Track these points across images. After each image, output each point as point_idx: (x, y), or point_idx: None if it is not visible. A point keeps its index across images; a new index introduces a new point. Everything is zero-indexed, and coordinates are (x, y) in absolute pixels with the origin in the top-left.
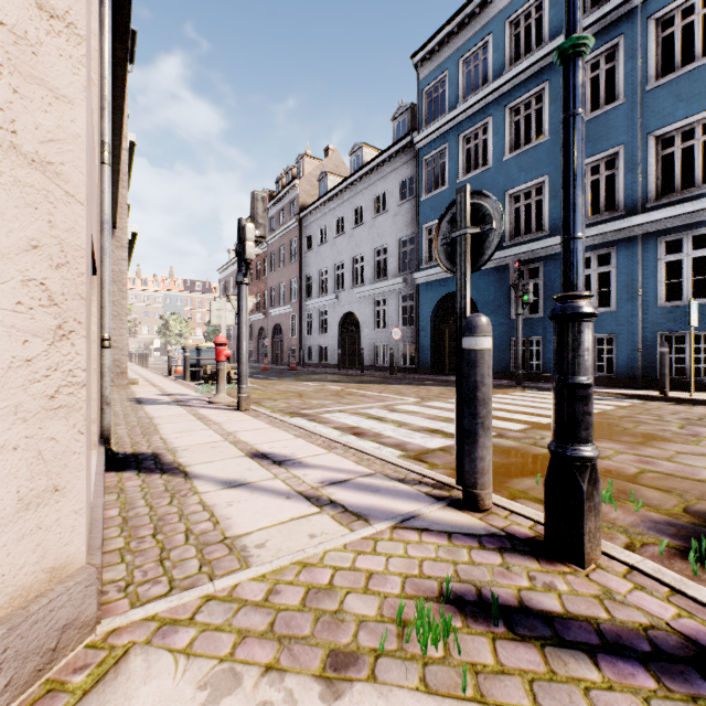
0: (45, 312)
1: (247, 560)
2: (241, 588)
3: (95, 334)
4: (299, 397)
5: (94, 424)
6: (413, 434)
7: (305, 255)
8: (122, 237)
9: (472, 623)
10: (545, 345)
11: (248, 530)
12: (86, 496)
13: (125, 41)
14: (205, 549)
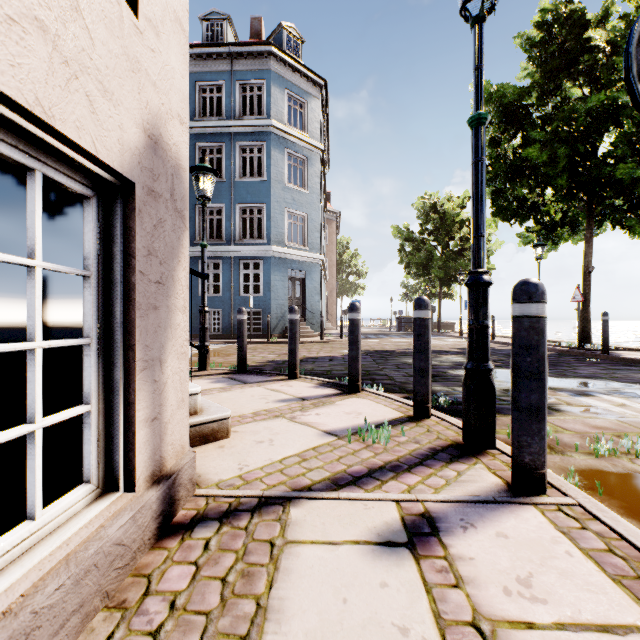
0: None
1: None
2: None
3: None
4: None
5: None
6: None
7: None
8: None
9: None
10: None
11: None
12: None
13: None
14: None
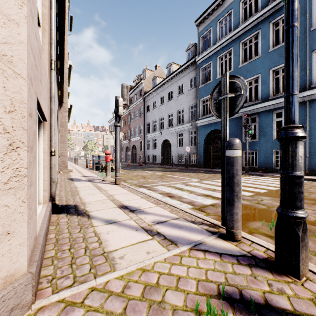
0: (1, 136)
1: (114, 266)
2: (110, 283)
3: (46, 149)
4: (143, 178)
5: (46, 192)
6: (197, 197)
7: (146, 114)
8: (66, 107)
9: (239, 315)
10: (259, 154)
11: (116, 248)
12: (27, 235)
13: (63, 15)
14: (94, 259)
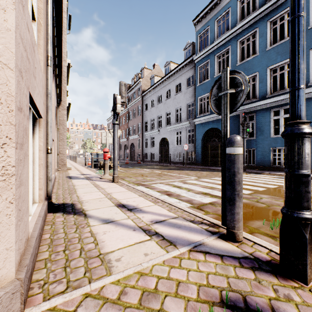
0: None
1: (110, 269)
2: (105, 289)
3: (41, 147)
4: (141, 176)
5: (41, 190)
6: (195, 195)
7: (144, 112)
8: (64, 105)
9: None
10: (257, 152)
11: (112, 249)
12: (15, 239)
13: (60, 11)
14: (89, 261)
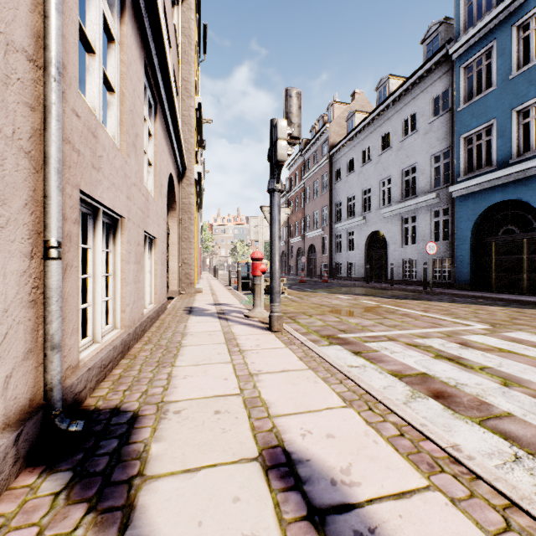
0: None
1: None
2: None
3: None
4: (334, 313)
5: None
6: None
7: (334, 186)
8: (191, 176)
9: None
10: None
11: None
12: None
13: None
14: None
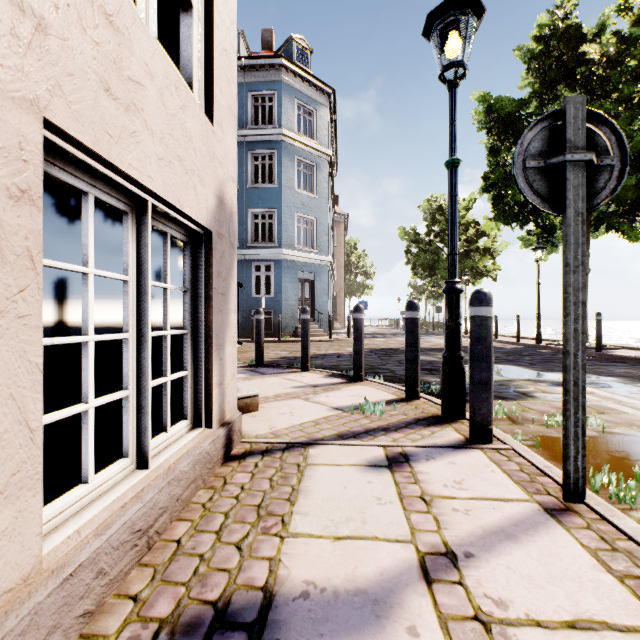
0: None
1: None
2: None
3: None
4: None
5: None
6: None
7: None
8: None
9: None
10: None
11: None
12: None
13: None
14: None
